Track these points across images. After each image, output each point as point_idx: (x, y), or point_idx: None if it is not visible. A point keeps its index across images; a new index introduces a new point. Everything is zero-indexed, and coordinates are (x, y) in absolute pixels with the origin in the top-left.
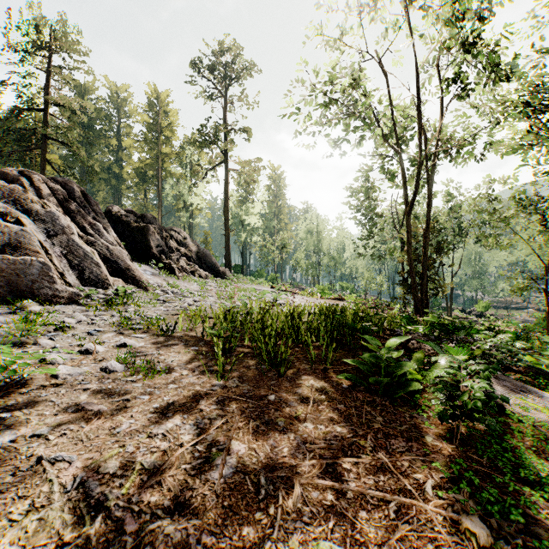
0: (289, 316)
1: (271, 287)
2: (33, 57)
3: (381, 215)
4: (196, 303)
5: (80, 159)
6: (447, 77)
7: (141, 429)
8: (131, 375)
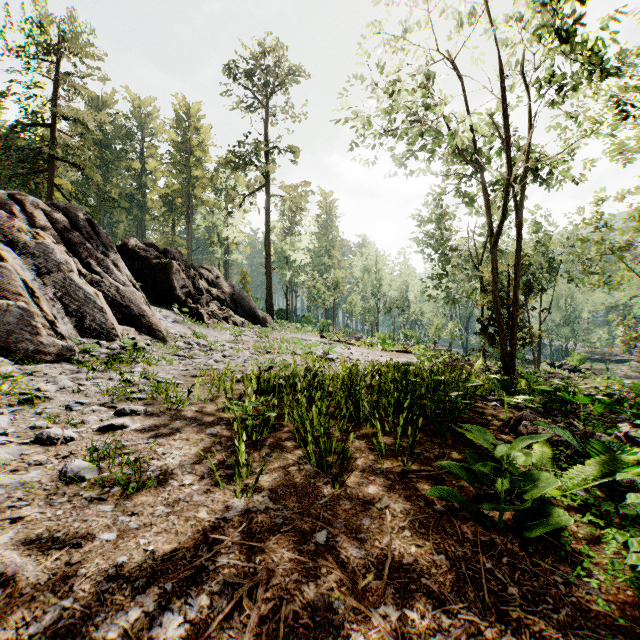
0: (345, 380)
1: (321, 337)
2: (39, 63)
3: (455, 249)
4: (226, 358)
5: (94, 183)
6: (546, 70)
7: (79, 624)
8: (103, 486)
